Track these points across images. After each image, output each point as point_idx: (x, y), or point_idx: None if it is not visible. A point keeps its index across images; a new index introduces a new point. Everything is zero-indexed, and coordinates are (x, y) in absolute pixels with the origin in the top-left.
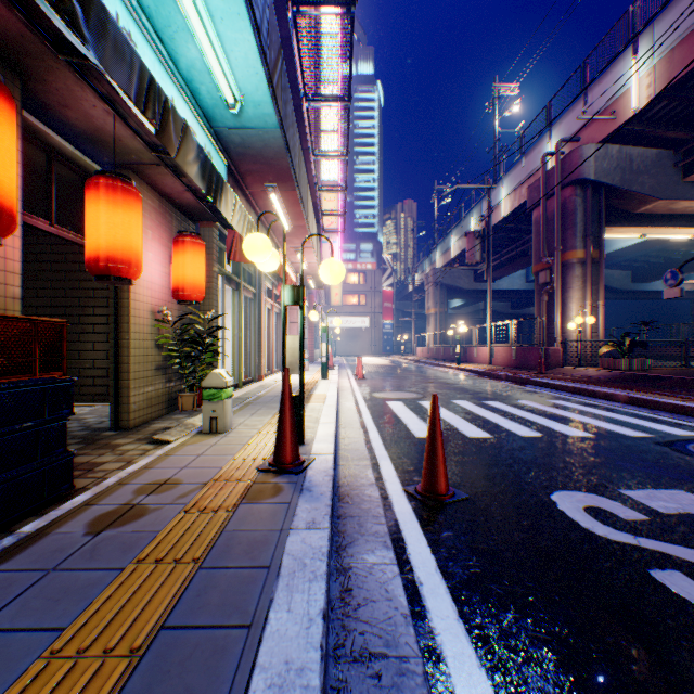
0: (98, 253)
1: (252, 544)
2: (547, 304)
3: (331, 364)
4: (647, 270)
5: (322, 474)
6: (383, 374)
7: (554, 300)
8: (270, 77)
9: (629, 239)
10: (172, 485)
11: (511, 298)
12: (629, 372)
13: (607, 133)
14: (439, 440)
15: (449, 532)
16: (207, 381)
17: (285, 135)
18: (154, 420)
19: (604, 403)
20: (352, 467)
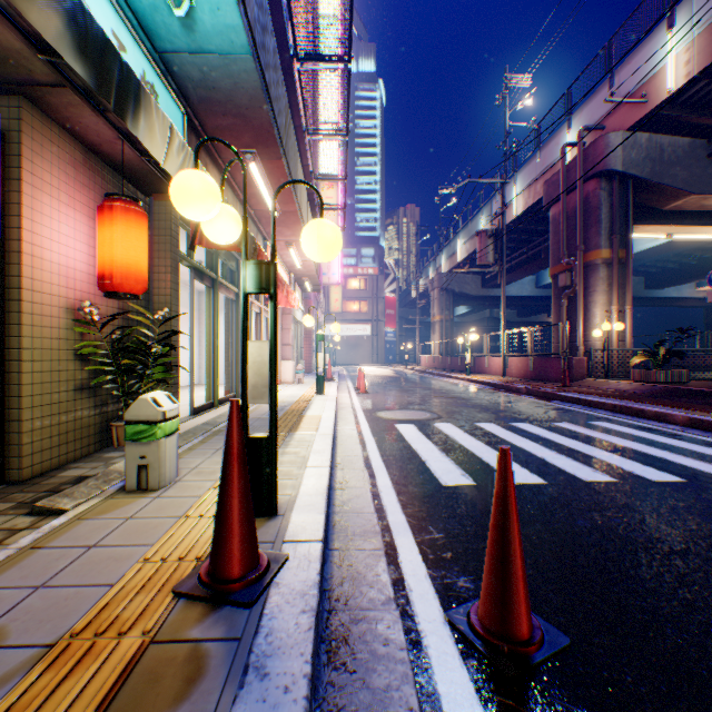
0: None
1: None
2: (567, 309)
3: (329, 376)
4: (661, 276)
5: (296, 606)
6: (387, 387)
7: (576, 305)
8: None
9: (648, 241)
10: None
11: (520, 305)
12: (669, 386)
13: (637, 119)
14: (515, 536)
15: None
16: (133, 411)
17: (263, 71)
18: (73, 461)
19: (659, 426)
20: (354, 556)
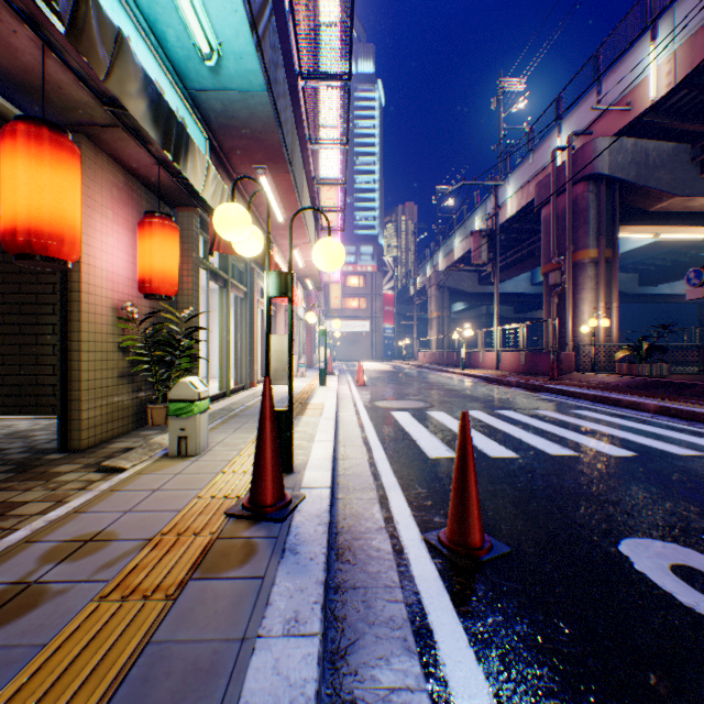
0: (15, 223)
1: (188, 678)
2: (557, 306)
3: (330, 370)
4: (654, 273)
5: (314, 521)
6: (385, 380)
7: (565, 302)
8: (253, 21)
9: (639, 240)
10: (101, 543)
11: (515, 302)
12: (650, 378)
13: (623, 125)
14: (471, 474)
15: (496, 618)
16: (175, 392)
17: (275, 102)
18: (117, 437)
19: (632, 413)
20: (354, 503)
